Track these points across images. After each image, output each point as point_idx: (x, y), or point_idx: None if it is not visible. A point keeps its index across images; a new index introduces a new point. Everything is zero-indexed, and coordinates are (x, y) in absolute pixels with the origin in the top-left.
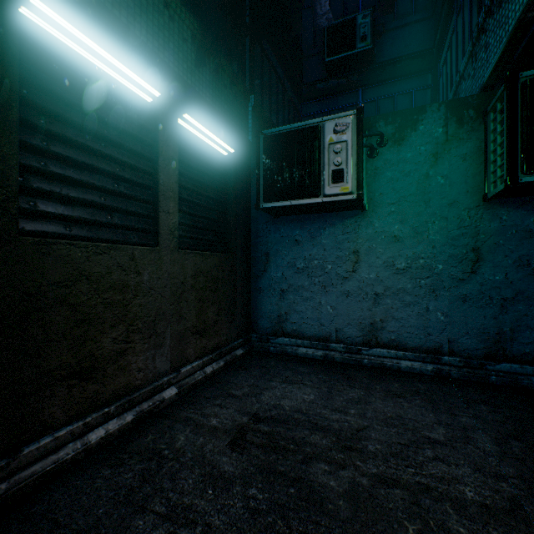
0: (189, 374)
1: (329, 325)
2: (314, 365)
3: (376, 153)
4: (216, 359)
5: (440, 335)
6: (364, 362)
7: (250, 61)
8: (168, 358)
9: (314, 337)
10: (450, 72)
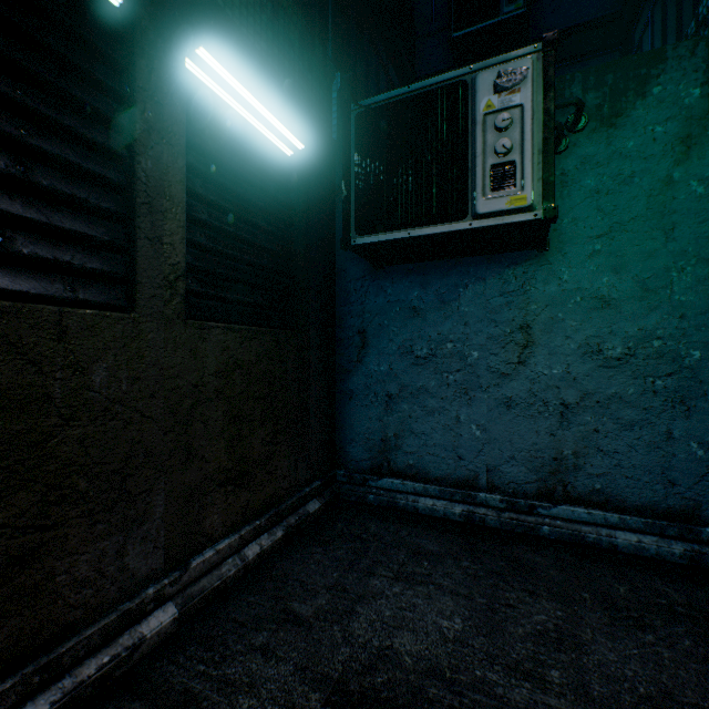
0: (210, 567)
1: (474, 459)
2: (450, 533)
3: (565, 145)
4: (269, 525)
5: (695, 484)
6: (542, 531)
7: (335, 18)
8: (161, 543)
9: (447, 479)
10: (663, 34)
